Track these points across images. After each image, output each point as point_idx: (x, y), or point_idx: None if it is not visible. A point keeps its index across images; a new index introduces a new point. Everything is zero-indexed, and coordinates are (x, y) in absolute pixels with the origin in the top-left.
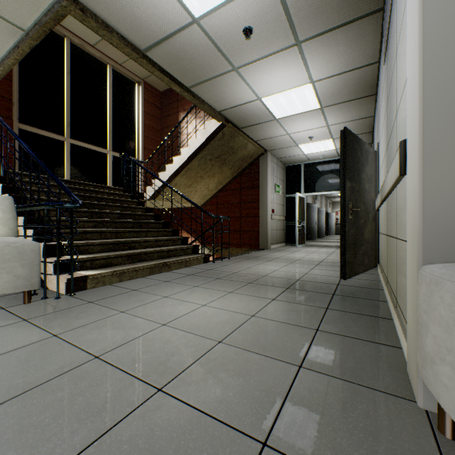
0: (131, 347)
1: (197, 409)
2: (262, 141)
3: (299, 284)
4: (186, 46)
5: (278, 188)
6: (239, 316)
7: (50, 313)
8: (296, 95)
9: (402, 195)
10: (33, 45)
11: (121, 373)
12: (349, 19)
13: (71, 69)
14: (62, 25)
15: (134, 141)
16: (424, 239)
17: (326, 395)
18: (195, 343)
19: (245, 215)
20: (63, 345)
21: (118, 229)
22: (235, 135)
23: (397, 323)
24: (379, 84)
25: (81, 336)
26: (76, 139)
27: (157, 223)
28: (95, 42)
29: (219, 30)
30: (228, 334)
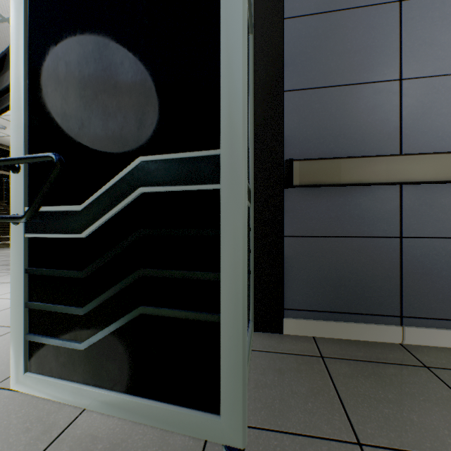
0: None
1: None
2: None
3: None
4: None
5: None
6: None
7: None
8: None
9: None
10: None
11: None
12: None
13: None
14: None
15: None
16: None
17: None
18: None
19: None
20: None
21: (5, 226)
22: None
23: None
24: None
25: None
26: None
27: None
28: None
29: None
30: None
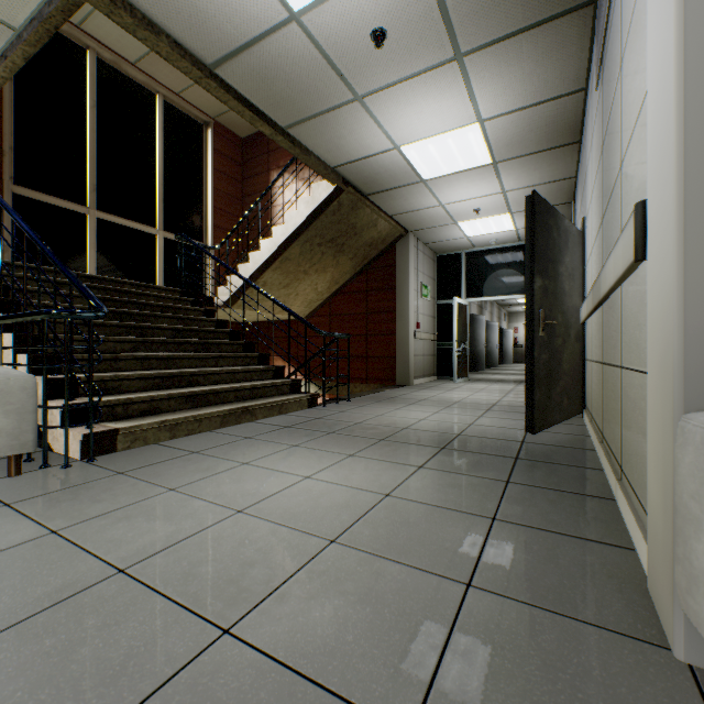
0: (181, 552)
1: (291, 668)
2: (401, 215)
3: (461, 442)
4: (280, 59)
5: (425, 289)
6: (364, 495)
7: (50, 493)
8: (455, 142)
9: (634, 295)
10: (29, 53)
11: (160, 601)
12: (540, 18)
13: (98, 100)
14: (83, 29)
15: (199, 216)
16: (685, 368)
17: (516, 639)
18: (291, 544)
19: (374, 333)
20: (66, 549)
21: (170, 354)
22: (359, 206)
23: (625, 508)
24: (585, 124)
25: (98, 533)
26: (106, 212)
27: (234, 345)
28: (137, 57)
29: (332, 33)
30: (347, 527)
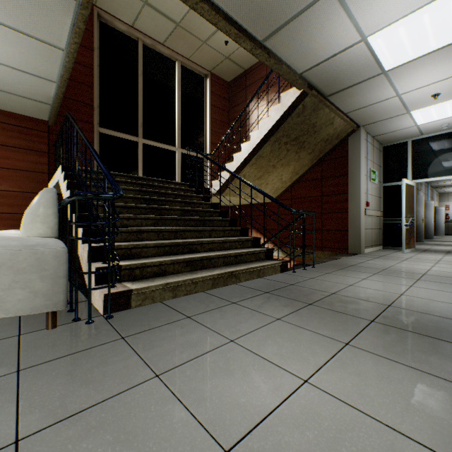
0: None
1: None
2: (355, 112)
3: None
4: None
5: (373, 174)
6: None
7: (58, 359)
8: (431, 17)
9: None
10: (85, 16)
11: None
12: None
13: (143, 70)
14: (135, 28)
15: (201, 137)
16: None
17: None
18: None
19: (328, 211)
20: None
21: (177, 228)
22: (319, 107)
23: None
24: None
25: None
26: (148, 139)
27: (223, 221)
28: (164, 39)
29: None
30: None
